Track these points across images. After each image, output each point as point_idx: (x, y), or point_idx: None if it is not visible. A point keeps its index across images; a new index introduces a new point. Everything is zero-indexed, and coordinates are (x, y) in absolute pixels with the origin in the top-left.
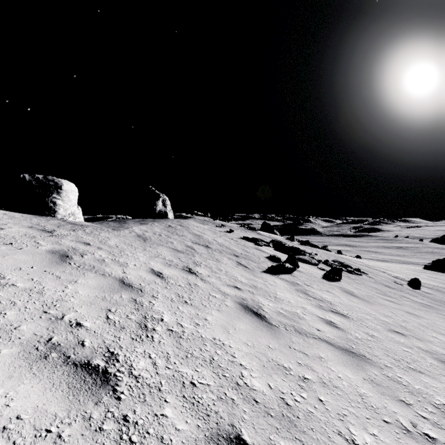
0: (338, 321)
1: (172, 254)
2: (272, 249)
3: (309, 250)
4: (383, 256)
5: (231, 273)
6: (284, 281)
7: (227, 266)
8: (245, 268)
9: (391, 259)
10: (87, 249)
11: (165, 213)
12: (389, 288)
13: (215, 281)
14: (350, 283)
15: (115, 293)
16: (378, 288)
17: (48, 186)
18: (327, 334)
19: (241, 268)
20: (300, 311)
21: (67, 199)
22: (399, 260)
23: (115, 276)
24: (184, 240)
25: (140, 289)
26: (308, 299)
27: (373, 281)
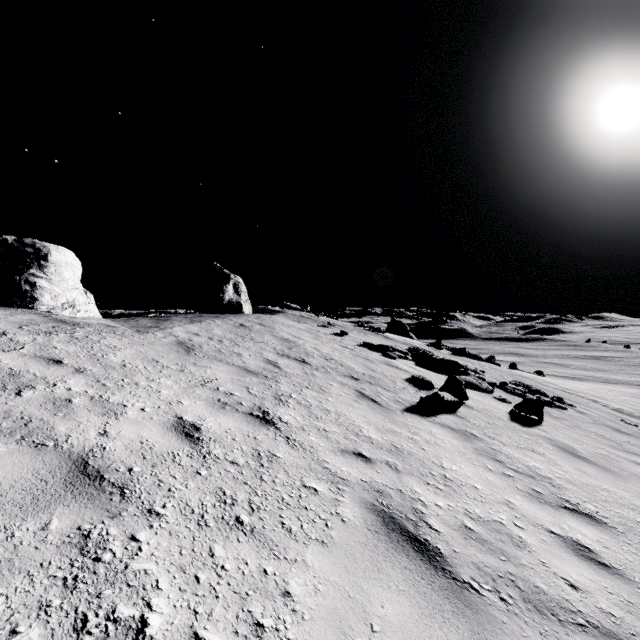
0: (595, 541)
1: (235, 379)
2: (412, 363)
3: (468, 364)
4: (573, 371)
5: (347, 418)
6: (448, 430)
7: (339, 401)
8: (373, 404)
9: (586, 376)
10: (47, 373)
11: (238, 304)
12: (623, 435)
13: (315, 443)
14: (557, 427)
15: (33, 515)
16: (607, 437)
17: (22, 255)
18: (599, 598)
19: (365, 403)
20: (505, 516)
21: (58, 279)
22: (599, 377)
23: (72, 447)
24: (263, 351)
25: (122, 488)
26: (506, 475)
27: (591, 421)
